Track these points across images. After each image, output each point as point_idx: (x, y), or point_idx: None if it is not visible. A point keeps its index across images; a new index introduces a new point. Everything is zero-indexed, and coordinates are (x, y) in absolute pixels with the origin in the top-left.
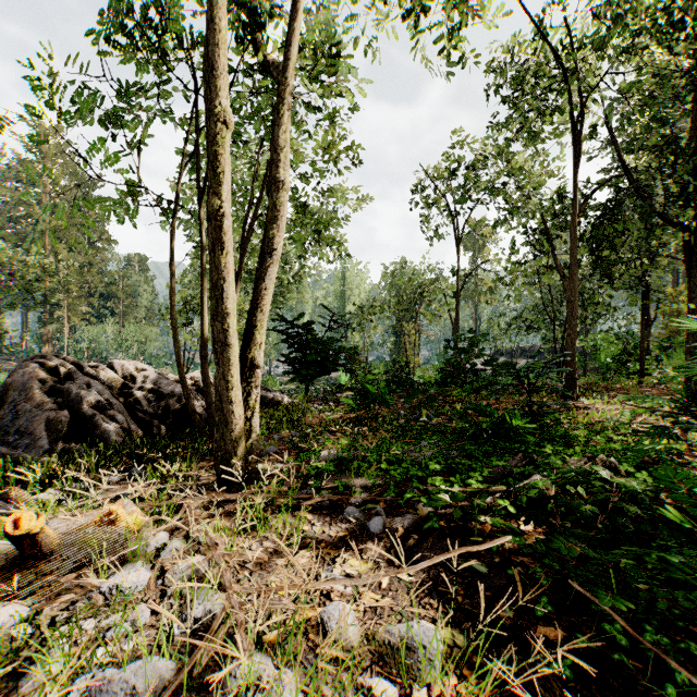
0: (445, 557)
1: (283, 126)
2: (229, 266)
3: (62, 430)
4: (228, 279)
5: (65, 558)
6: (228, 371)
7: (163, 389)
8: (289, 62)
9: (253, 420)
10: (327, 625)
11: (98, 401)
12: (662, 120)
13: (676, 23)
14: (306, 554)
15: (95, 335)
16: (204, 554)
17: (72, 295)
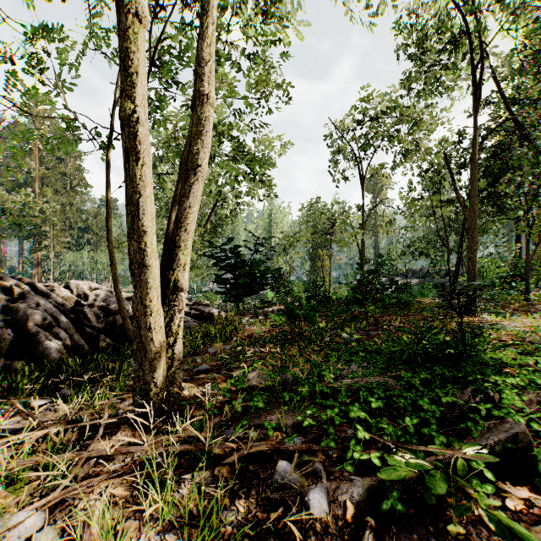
0: None
1: (211, 42)
2: (147, 179)
3: (5, 347)
4: (145, 193)
5: None
6: (146, 295)
7: (112, 306)
8: None
9: (175, 347)
10: None
11: (45, 319)
12: None
13: None
14: None
15: (74, 260)
16: None
17: (56, 228)
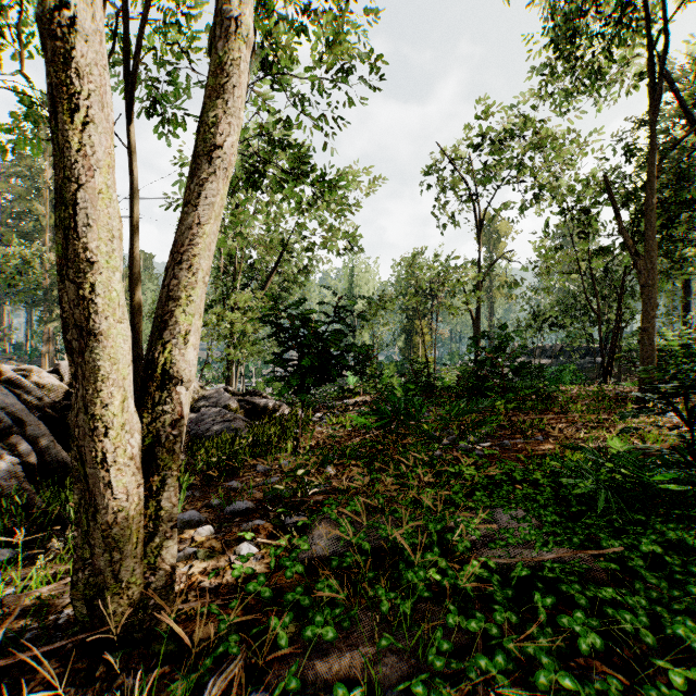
0: None
1: None
2: (93, 153)
3: None
4: (90, 182)
5: None
6: (93, 394)
7: None
8: None
9: (163, 495)
10: None
11: (0, 421)
12: None
13: None
14: None
15: None
16: None
17: None
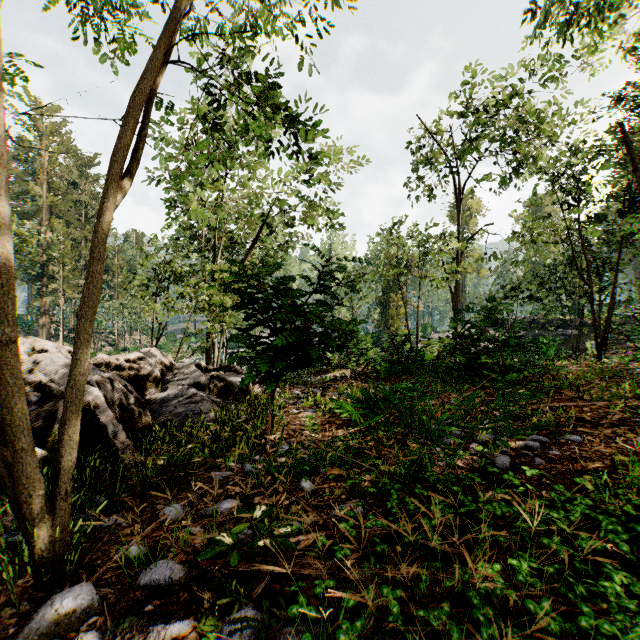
0: None
1: None
2: None
3: None
4: None
5: None
6: None
7: (58, 382)
8: None
9: None
10: None
11: None
12: None
13: None
14: None
15: None
16: None
17: (67, 268)
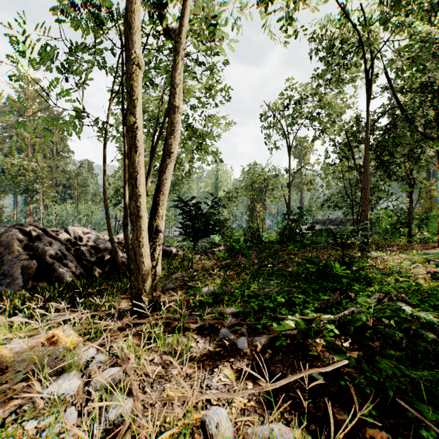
0: (298, 376)
1: (178, 70)
2: (140, 163)
3: (32, 273)
4: (139, 172)
5: (19, 370)
6: (139, 235)
7: (100, 245)
8: (181, 27)
9: (157, 268)
10: (208, 427)
11: (56, 253)
12: (422, 72)
13: (435, 6)
14: (193, 366)
15: (59, 211)
16: (120, 365)
17: (45, 186)
